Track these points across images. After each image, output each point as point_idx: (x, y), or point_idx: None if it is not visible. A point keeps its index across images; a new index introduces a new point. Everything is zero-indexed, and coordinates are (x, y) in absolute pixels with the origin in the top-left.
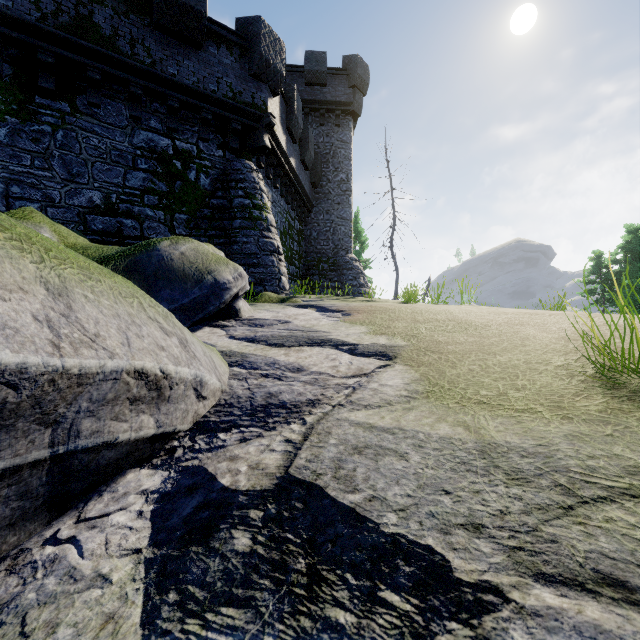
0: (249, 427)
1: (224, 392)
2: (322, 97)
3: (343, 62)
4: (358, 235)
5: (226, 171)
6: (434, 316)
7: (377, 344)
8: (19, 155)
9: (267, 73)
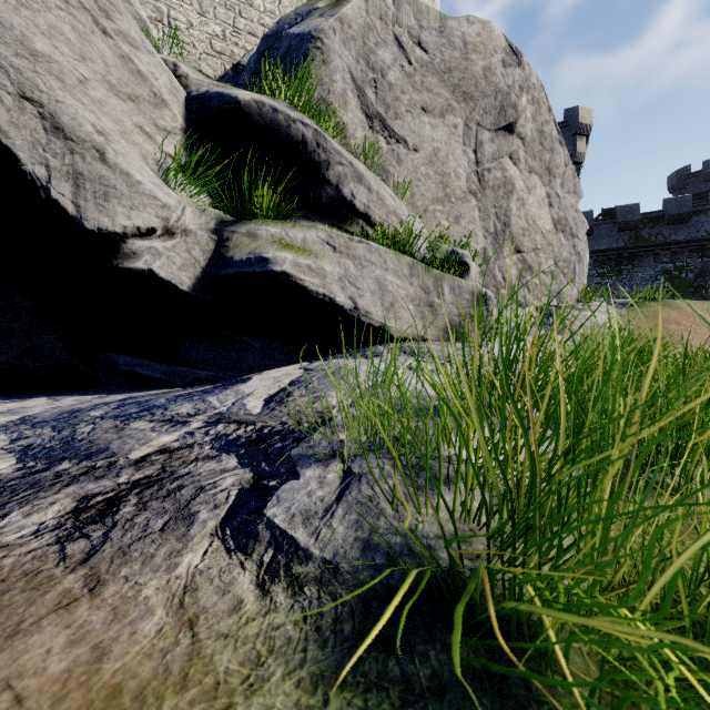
0: None
1: None
2: None
3: None
4: None
5: (703, 268)
6: None
7: None
8: (616, 287)
9: None
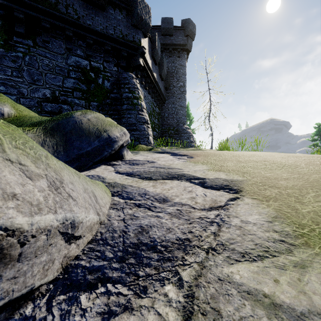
0: (117, 283)
1: (102, 223)
2: (170, 42)
3: (181, 23)
4: (188, 116)
5: (119, 78)
6: (250, 158)
7: (220, 178)
8: (4, 69)
9: (141, 24)
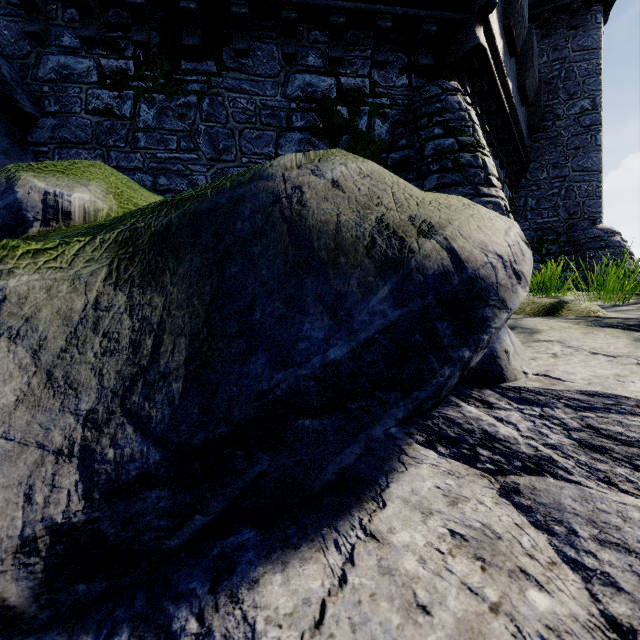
0: None
1: None
2: None
3: None
4: None
5: (412, 106)
6: None
7: None
8: (166, 138)
9: None
